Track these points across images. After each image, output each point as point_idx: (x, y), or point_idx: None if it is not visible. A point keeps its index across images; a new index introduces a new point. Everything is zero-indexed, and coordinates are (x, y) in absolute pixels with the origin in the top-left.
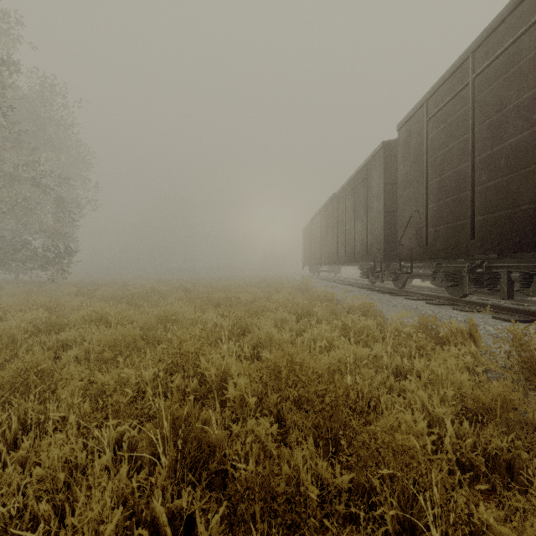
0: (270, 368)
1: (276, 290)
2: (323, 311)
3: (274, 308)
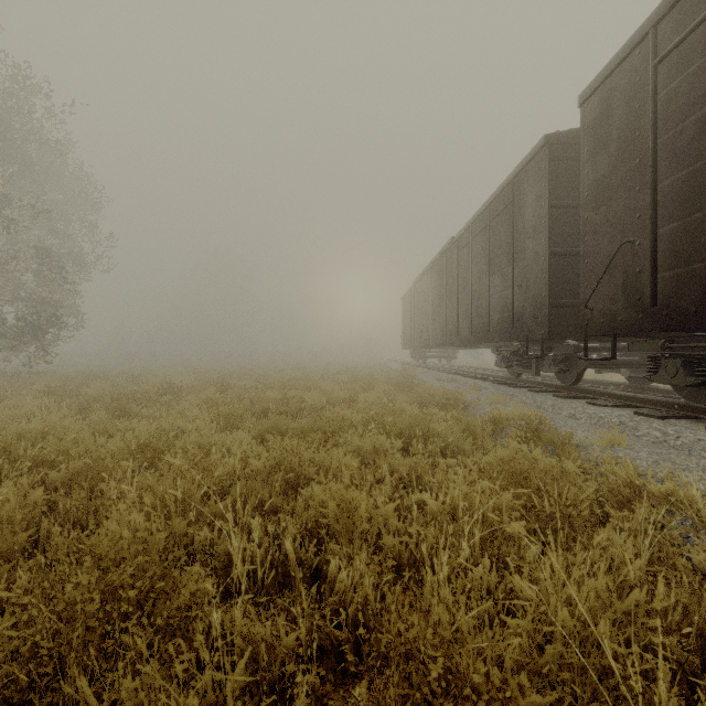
0: (338, 702)
1: (364, 385)
2: (448, 427)
3: (360, 422)
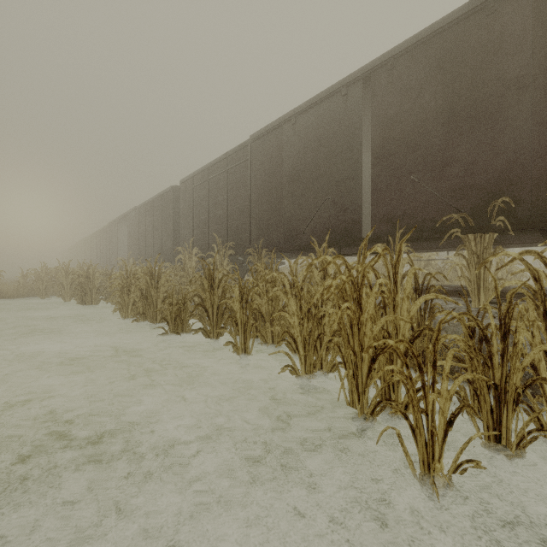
0: None
1: None
2: None
3: None
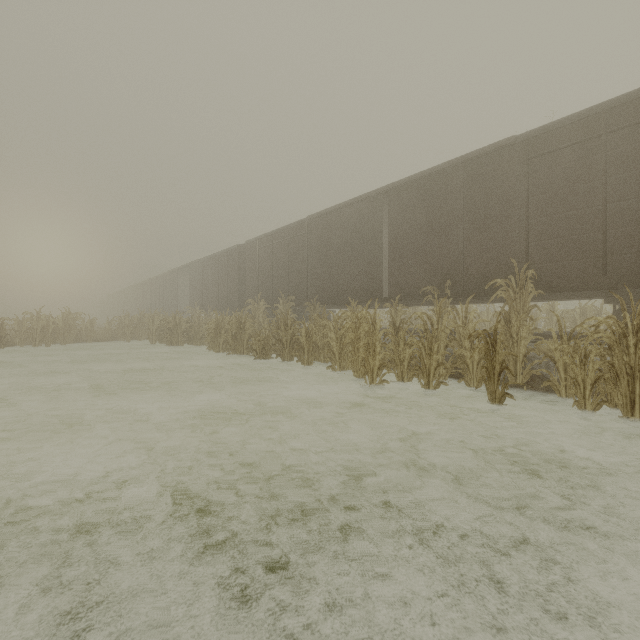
0: None
1: None
2: None
3: None
